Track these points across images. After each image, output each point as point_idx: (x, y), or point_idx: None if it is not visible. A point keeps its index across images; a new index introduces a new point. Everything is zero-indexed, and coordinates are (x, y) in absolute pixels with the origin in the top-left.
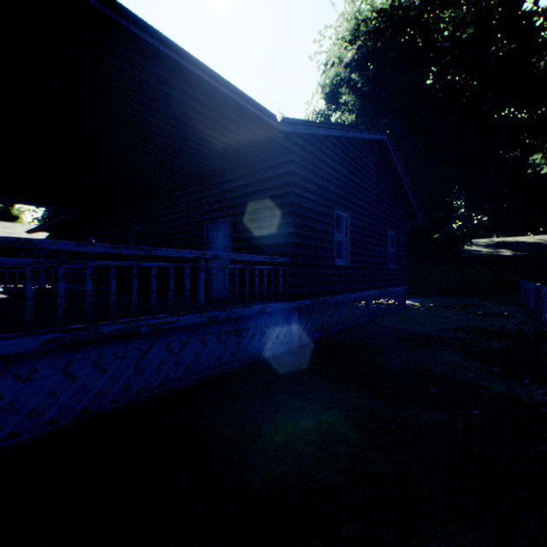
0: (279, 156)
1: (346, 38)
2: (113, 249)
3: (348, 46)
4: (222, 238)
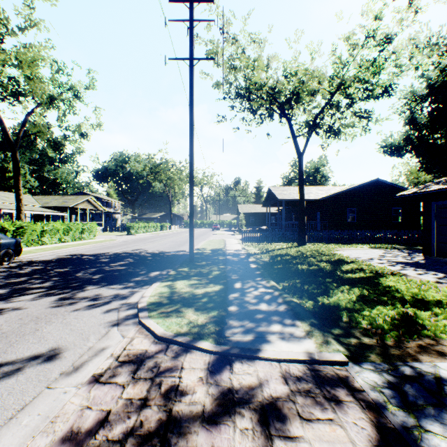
0: (326, 200)
1: (409, 101)
2: (294, 222)
3: (407, 108)
4: (319, 216)
